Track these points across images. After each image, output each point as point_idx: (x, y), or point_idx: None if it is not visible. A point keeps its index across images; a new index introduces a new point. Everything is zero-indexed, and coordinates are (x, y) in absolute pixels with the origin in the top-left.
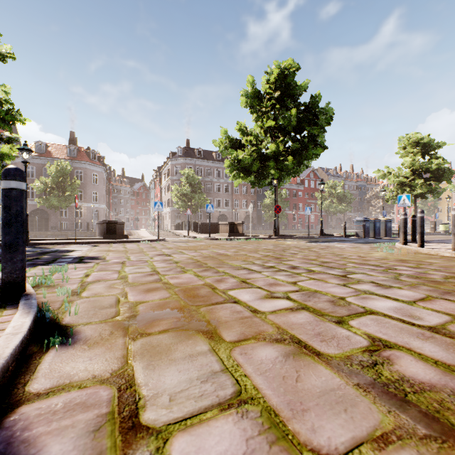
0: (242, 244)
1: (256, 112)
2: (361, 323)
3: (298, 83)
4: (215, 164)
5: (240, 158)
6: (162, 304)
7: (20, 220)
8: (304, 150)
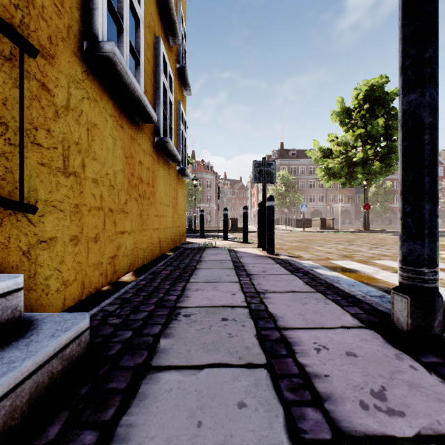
0: (329, 235)
1: (345, 125)
2: (355, 253)
3: (389, 90)
4: (309, 162)
5: (330, 166)
6: (289, 248)
7: (247, 221)
8: (393, 154)
